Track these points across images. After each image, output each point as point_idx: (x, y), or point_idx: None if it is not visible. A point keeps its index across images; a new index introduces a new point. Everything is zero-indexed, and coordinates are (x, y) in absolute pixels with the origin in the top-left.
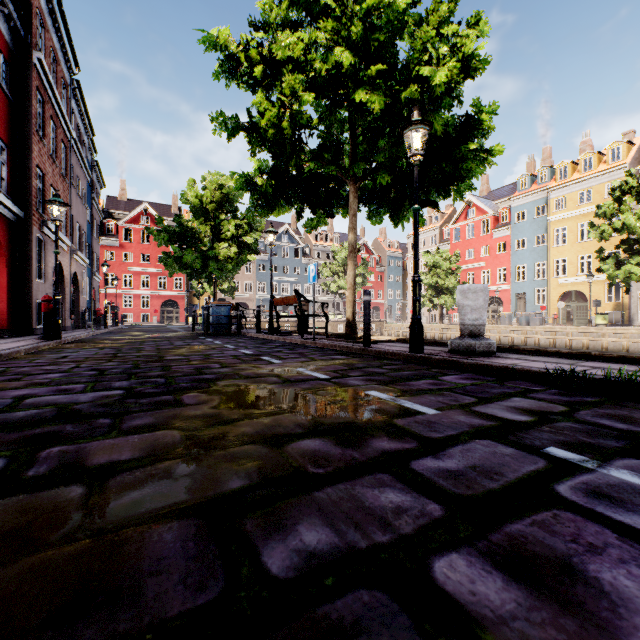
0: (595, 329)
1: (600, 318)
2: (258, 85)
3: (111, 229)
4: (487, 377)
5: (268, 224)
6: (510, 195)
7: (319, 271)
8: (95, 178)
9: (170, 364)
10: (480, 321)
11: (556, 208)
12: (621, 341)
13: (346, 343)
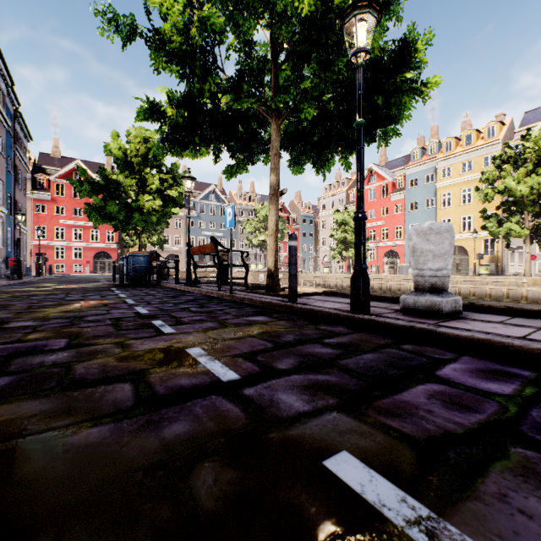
0: (480, 278)
1: (483, 269)
2: None
3: (42, 183)
4: (513, 368)
5: (197, 184)
6: (404, 165)
7: (242, 227)
8: (19, 130)
9: None
10: (445, 271)
11: (442, 176)
12: (502, 288)
13: (268, 297)
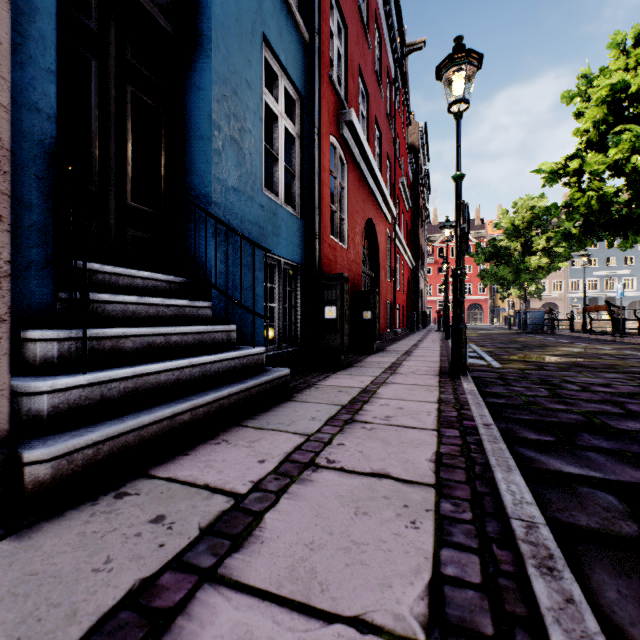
0: None
1: None
2: (572, 182)
3: (428, 250)
4: None
5: None
6: None
7: None
8: None
9: (525, 342)
10: None
11: None
12: None
13: None
